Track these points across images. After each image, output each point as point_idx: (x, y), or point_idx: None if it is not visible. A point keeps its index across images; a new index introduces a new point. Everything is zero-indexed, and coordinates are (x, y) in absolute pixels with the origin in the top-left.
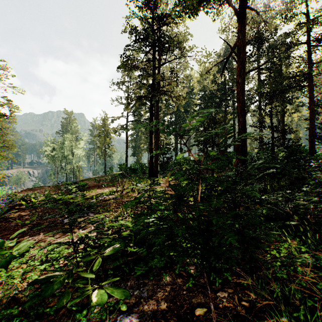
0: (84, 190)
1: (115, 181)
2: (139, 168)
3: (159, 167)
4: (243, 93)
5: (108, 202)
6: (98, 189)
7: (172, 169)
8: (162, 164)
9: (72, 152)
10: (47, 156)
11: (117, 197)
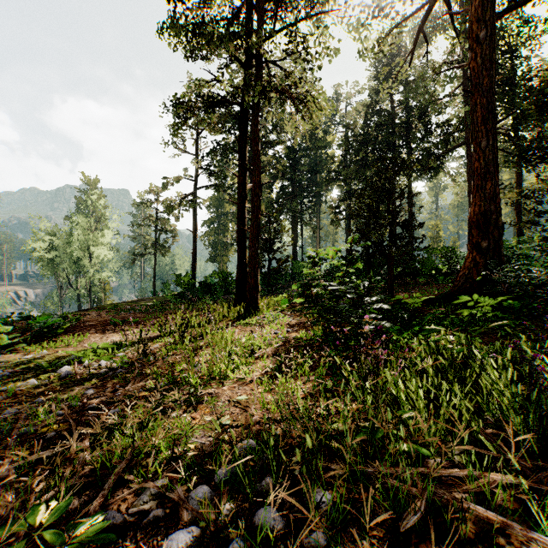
0: (49, 340)
1: (157, 312)
2: (217, 282)
3: (260, 280)
4: (492, 68)
5: (70, 394)
6: (98, 334)
7: (287, 285)
8: (267, 273)
9: (88, 253)
10: (38, 261)
11: (120, 370)
